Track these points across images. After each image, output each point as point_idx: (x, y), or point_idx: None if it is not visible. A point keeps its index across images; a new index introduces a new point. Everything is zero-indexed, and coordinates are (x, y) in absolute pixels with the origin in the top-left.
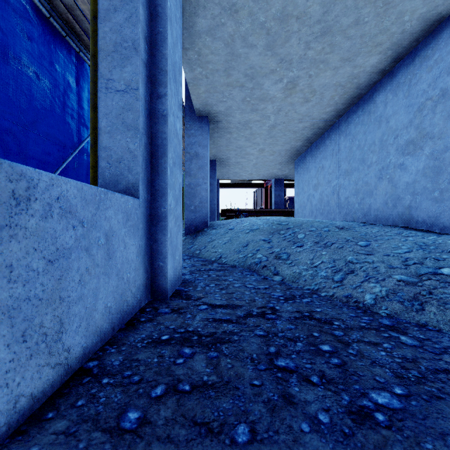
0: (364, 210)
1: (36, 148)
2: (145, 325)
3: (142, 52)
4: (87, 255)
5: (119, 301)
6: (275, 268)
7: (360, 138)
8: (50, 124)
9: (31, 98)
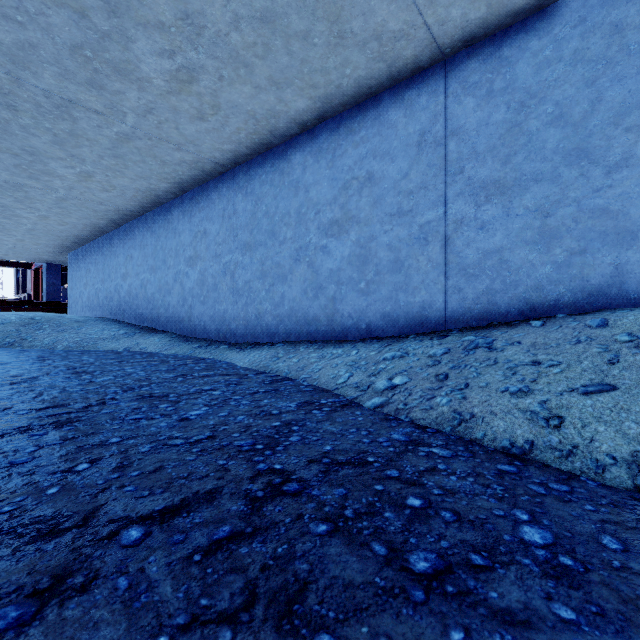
0: (110, 310)
1: None
2: None
3: None
4: None
5: None
6: (20, 344)
7: (108, 260)
8: None
9: None
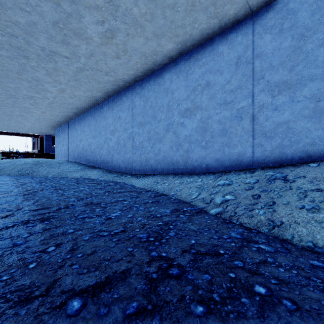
0: (74, 157)
1: None
2: None
3: None
4: None
5: None
6: (32, 174)
7: (73, 133)
8: None
9: None
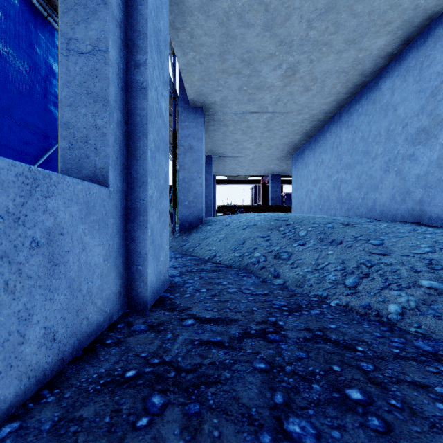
0: (368, 205)
1: (11, 136)
2: (109, 351)
3: (113, 6)
4: (6, 264)
5: (74, 320)
6: (276, 269)
7: (363, 129)
8: (29, 111)
9: (5, 81)
